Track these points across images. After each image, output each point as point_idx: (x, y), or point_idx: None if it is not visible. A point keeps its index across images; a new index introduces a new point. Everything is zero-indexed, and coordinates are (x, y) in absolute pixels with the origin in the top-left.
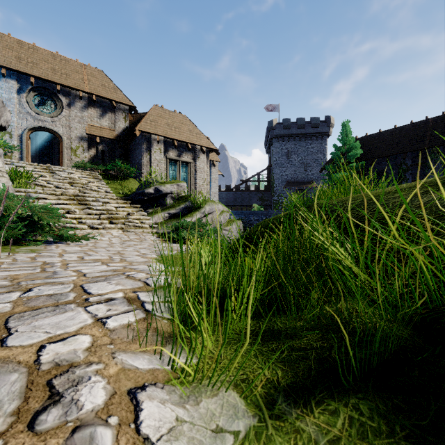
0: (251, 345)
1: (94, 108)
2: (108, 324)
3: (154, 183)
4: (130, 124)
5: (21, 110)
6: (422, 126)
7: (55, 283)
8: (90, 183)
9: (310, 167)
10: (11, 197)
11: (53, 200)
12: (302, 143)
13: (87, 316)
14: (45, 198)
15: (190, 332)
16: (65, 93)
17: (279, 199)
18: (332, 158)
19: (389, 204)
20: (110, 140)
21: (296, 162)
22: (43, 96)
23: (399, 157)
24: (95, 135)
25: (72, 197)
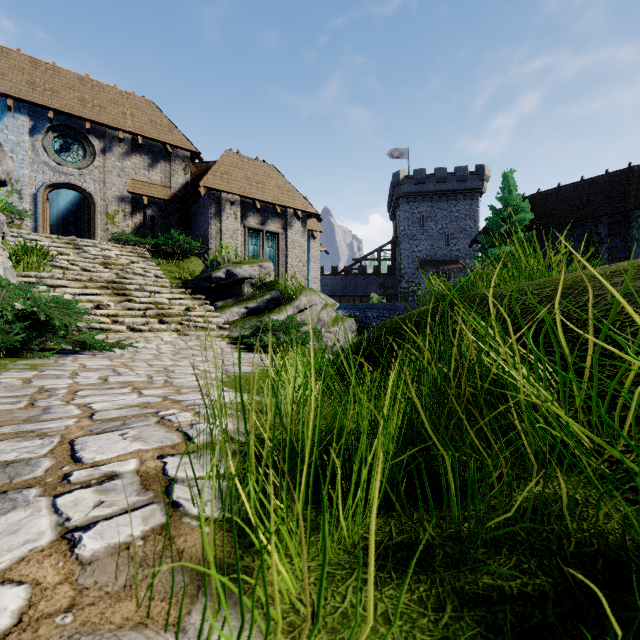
0: (375, 584)
1: (140, 155)
2: (81, 546)
3: (225, 263)
4: (192, 177)
5: (36, 158)
6: (623, 177)
7: (32, 434)
8: (132, 264)
9: (454, 240)
10: (5, 285)
11: (77, 289)
12: (443, 205)
13: (49, 521)
14: (65, 286)
15: (241, 592)
16: (98, 134)
17: (408, 286)
18: (488, 225)
19: (605, 296)
20: (163, 201)
21: (434, 232)
22: (67, 138)
23: (588, 224)
24: (142, 195)
25: (105, 284)
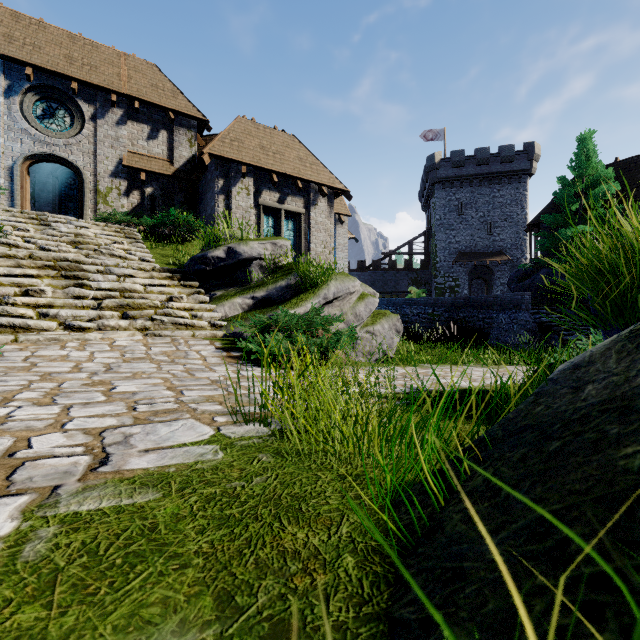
0: None
1: (137, 123)
2: None
3: (227, 240)
4: (200, 152)
5: (12, 124)
6: None
7: None
8: (113, 245)
9: (498, 229)
10: None
11: (1, 267)
12: (485, 189)
13: None
14: None
15: None
16: (87, 97)
17: (445, 281)
18: (556, 202)
19: None
20: (165, 178)
21: (474, 221)
22: (51, 102)
23: None
24: (139, 169)
25: (50, 262)
